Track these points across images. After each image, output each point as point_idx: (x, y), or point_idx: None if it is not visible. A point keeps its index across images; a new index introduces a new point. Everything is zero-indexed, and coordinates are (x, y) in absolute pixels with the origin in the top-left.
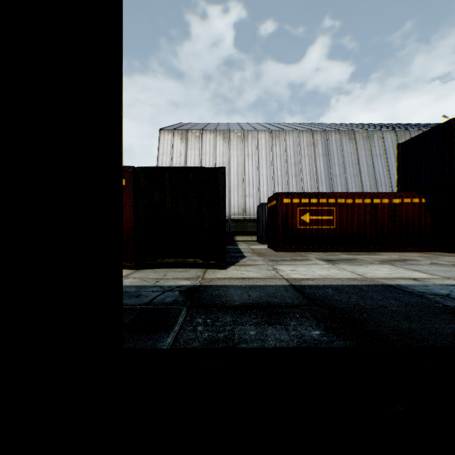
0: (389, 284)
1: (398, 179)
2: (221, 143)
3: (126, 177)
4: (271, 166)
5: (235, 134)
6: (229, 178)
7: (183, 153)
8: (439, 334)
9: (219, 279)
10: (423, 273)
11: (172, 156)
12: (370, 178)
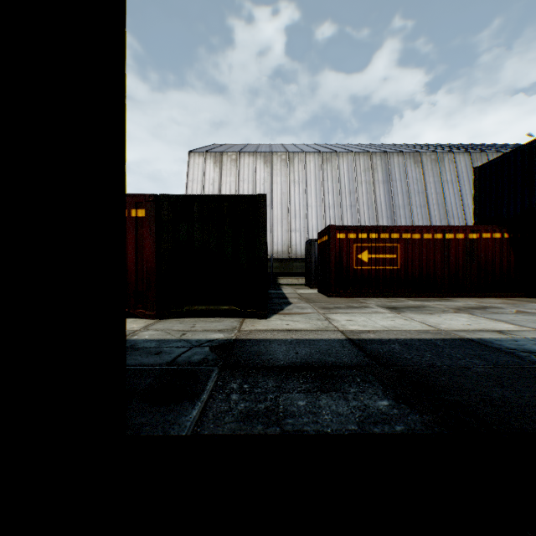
0: (470, 337)
1: (475, 210)
2: (262, 168)
3: (147, 207)
4: (322, 194)
5: (279, 156)
6: (271, 210)
7: (217, 180)
8: None
9: (259, 331)
10: (509, 324)
11: (204, 183)
12: (440, 209)
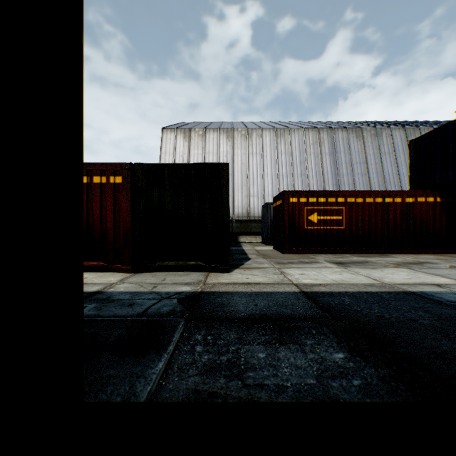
0: (412, 290)
1: (410, 177)
2: (225, 142)
3: (123, 174)
4: (276, 164)
5: (239, 132)
6: (233, 178)
7: (186, 152)
8: None
9: (222, 284)
10: (446, 278)
11: (175, 155)
12: (379, 176)
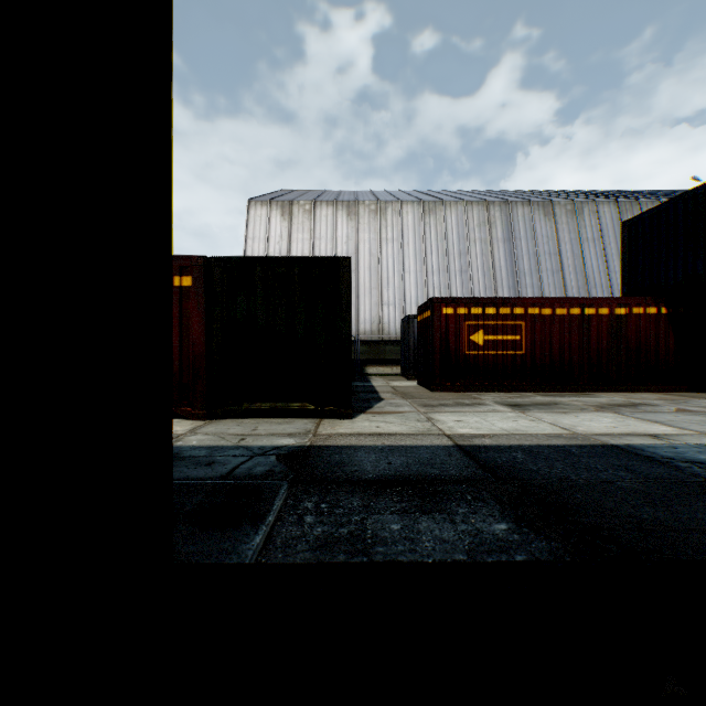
0: (615, 443)
1: (623, 277)
2: (344, 222)
3: (194, 273)
4: (423, 256)
5: (367, 206)
6: (357, 276)
7: (285, 238)
8: (705, 530)
9: (341, 435)
10: (667, 426)
11: (268, 242)
12: (578, 275)
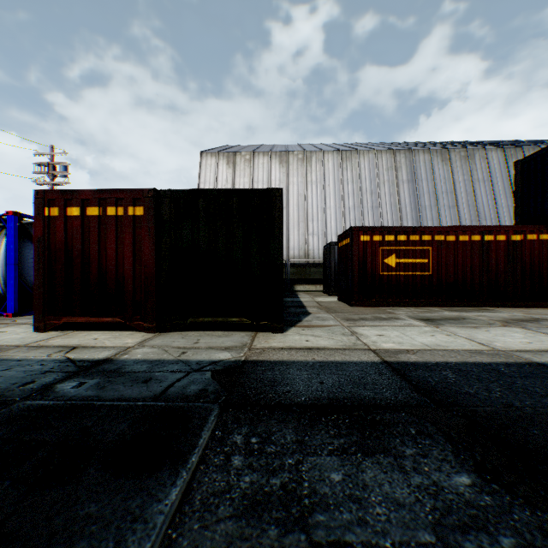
0: (540, 361)
1: (516, 209)
2: (277, 168)
3: (145, 204)
4: (341, 195)
5: (295, 156)
6: (287, 212)
7: (230, 182)
8: None
9: (274, 349)
10: None
11: (216, 185)
12: (470, 209)
